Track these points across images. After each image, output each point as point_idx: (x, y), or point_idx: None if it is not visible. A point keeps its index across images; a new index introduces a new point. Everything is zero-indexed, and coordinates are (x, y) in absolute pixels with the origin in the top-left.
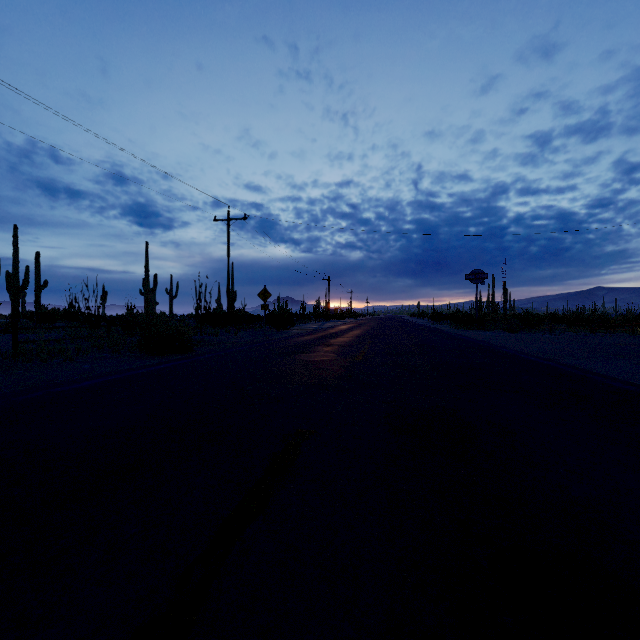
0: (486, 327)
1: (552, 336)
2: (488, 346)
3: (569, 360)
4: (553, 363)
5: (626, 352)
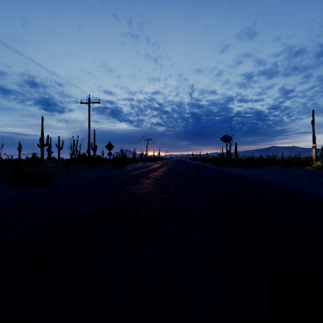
0: (232, 165)
1: (267, 170)
2: (245, 178)
3: (302, 188)
4: (302, 192)
5: (320, 180)
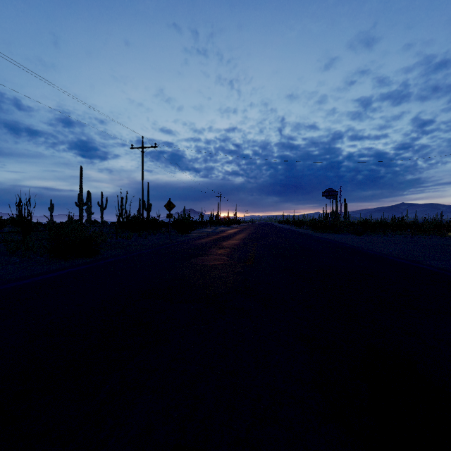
0: (338, 231)
1: (389, 238)
2: (353, 248)
3: (431, 262)
4: (428, 266)
5: None
